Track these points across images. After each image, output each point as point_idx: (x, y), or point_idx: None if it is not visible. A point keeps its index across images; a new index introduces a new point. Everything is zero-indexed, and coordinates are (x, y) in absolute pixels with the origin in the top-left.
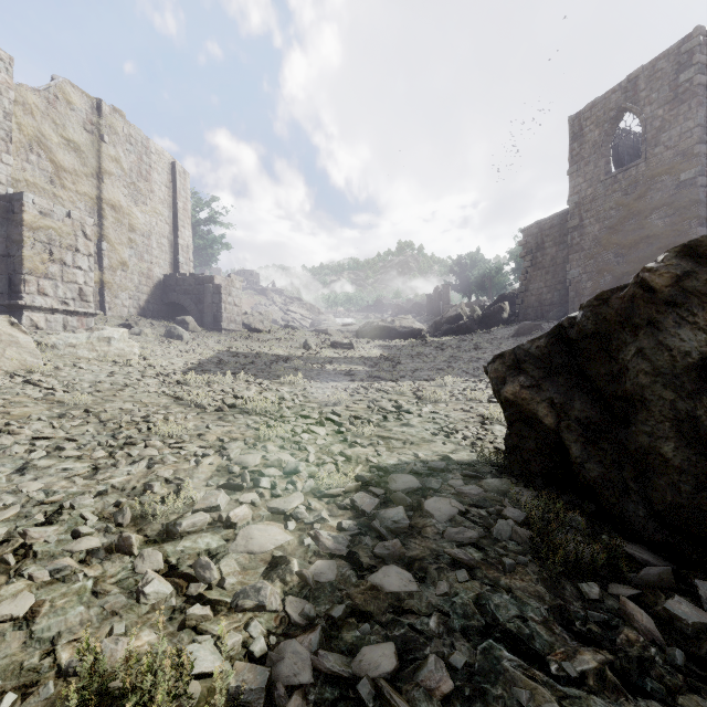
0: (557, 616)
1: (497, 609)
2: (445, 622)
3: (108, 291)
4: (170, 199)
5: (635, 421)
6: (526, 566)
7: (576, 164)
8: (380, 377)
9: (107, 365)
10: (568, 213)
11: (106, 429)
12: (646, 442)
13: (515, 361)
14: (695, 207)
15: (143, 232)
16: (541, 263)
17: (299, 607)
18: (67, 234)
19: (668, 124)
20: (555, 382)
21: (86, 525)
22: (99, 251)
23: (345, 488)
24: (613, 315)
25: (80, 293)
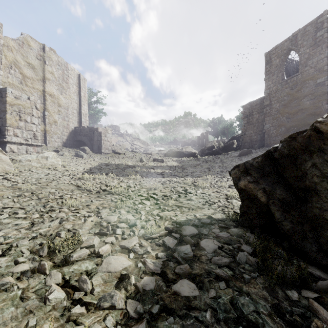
0: (276, 311)
1: (243, 306)
2: (215, 315)
3: (48, 134)
4: (77, 91)
5: (311, 201)
6: (256, 279)
7: (268, 75)
8: (176, 175)
9: (45, 170)
10: (264, 98)
11: (41, 202)
12: (318, 212)
13: (245, 169)
14: (324, 95)
15: (64, 107)
16: (251, 122)
17: (134, 306)
18: (28, 107)
19: (312, 56)
20: (266, 180)
21: (23, 256)
22: (44, 116)
23: (159, 234)
24: (298, 146)
25: (34, 135)
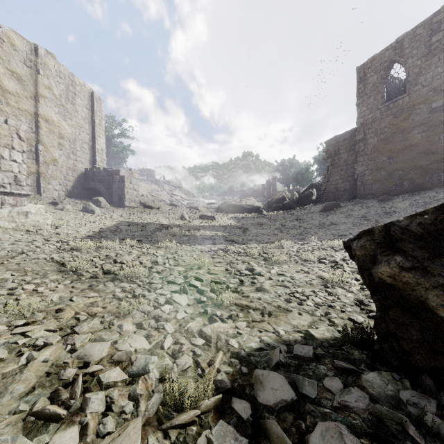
0: None
1: None
2: None
3: (43, 179)
4: (90, 117)
5: None
6: None
7: (361, 98)
8: (234, 241)
9: (19, 233)
10: (355, 131)
11: None
12: None
13: (386, 239)
14: (443, 125)
15: (69, 139)
16: (338, 163)
17: None
18: (5, 136)
19: (424, 70)
20: None
21: None
22: (36, 151)
23: (201, 409)
24: None
25: (15, 179)
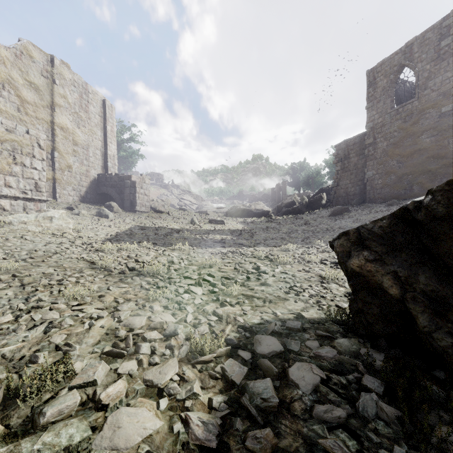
0: None
1: None
2: None
3: (58, 185)
4: (102, 124)
5: None
6: None
7: (371, 102)
8: (243, 244)
9: (47, 236)
10: (365, 135)
11: (24, 292)
12: None
13: (358, 238)
14: (452, 129)
15: (83, 146)
16: (348, 167)
17: None
18: (26, 145)
19: (434, 74)
20: (398, 257)
21: None
22: (52, 158)
23: (216, 354)
24: None
25: (35, 186)
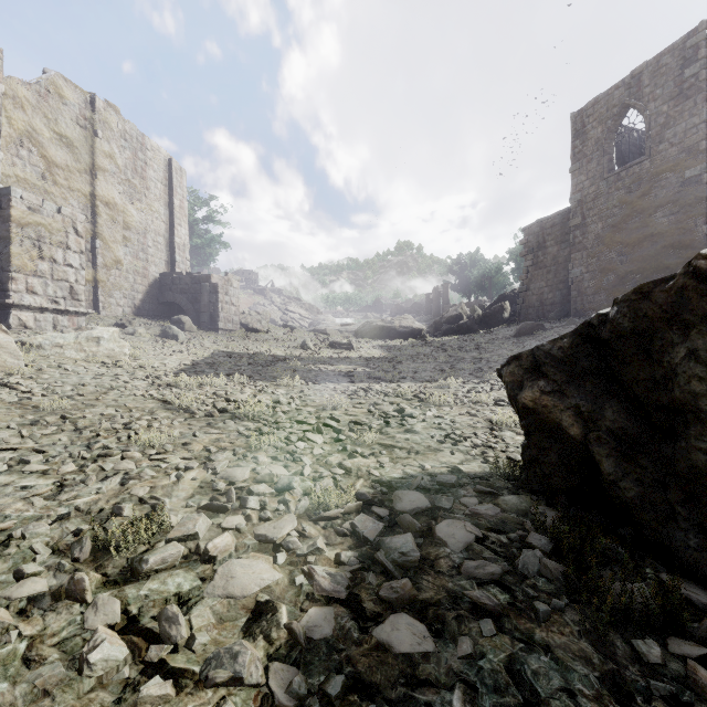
0: (611, 688)
1: (535, 677)
2: (472, 699)
3: (102, 289)
4: (166, 196)
5: (686, 435)
6: (562, 612)
7: (578, 161)
8: (380, 378)
9: (95, 366)
10: (570, 212)
11: (81, 437)
12: (701, 461)
13: (533, 364)
14: (701, 204)
15: (138, 230)
16: (543, 262)
17: (287, 678)
18: (58, 231)
19: (673, 120)
20: (581, 388)
21: (35, 561)
22: (93, 249)
23: (344, 509)
24: (656, 311)
25: (71, 291)
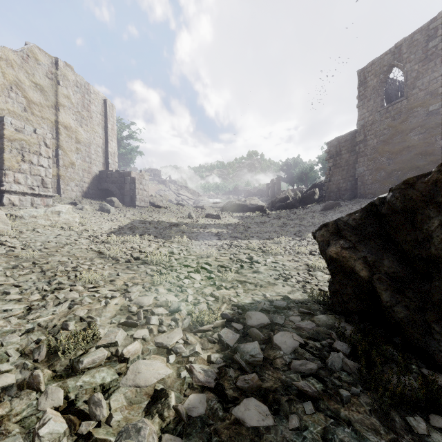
0: None
1: None
2: None
3: (62, 181)
4: (103, 122)
5: (438, 278)
6: (358, 396)
7: (361, 100)
8: (237, 237)
9: (56, 229)
10: (356, 132)
11: (45, 276)
12: None
13: (336, 229)
14: (439, 127)
15: (85, 143)
16: (339, 164)
17: None
18: (34, 144)
19: (421, 74)
20: (367, 245)
21: (8, 361)
22: (57, 155)
23: (213, 325)
24: (418, 195)
25: (42, 182)
